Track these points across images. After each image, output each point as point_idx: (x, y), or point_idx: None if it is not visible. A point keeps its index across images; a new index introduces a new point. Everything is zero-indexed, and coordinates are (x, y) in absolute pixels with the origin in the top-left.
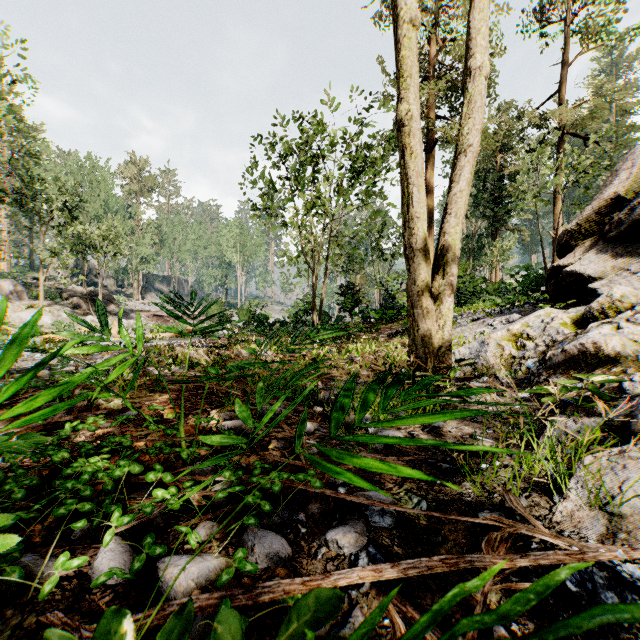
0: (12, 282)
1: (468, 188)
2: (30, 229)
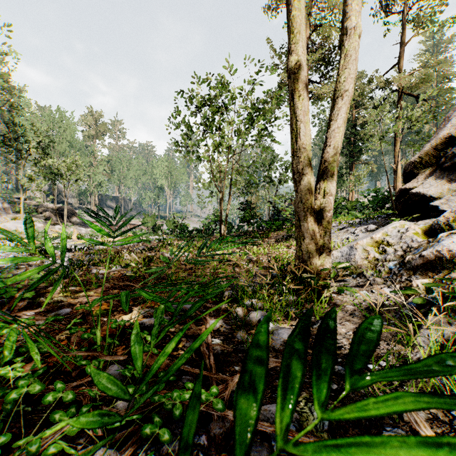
0: (0, 200)
1: (343, 125)
2: (14, 162)
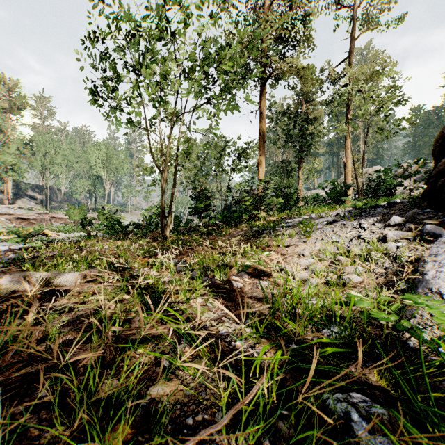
0: None
1: None
2: None
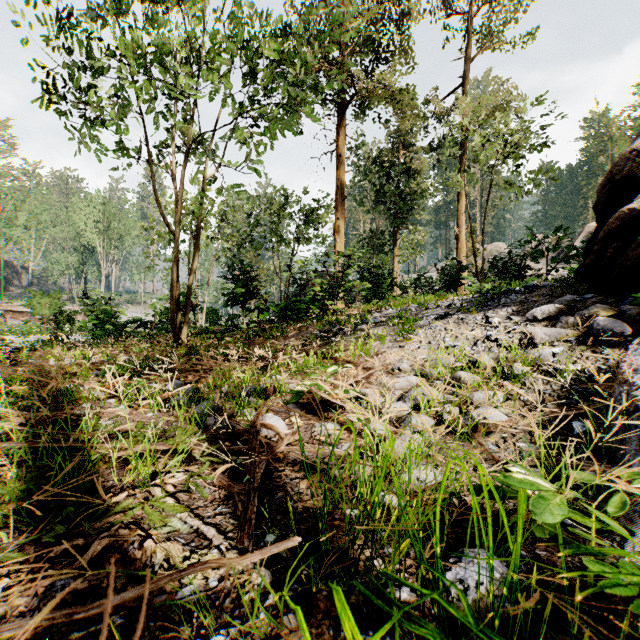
0: None
1: None
2: None
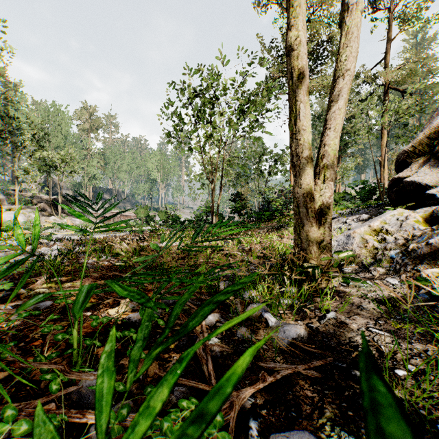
0: None
1: (344, 107)
2: (9, 154)
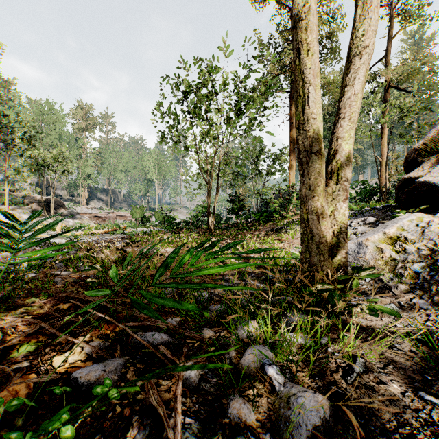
0: None
1: (361, 92)
2: None
